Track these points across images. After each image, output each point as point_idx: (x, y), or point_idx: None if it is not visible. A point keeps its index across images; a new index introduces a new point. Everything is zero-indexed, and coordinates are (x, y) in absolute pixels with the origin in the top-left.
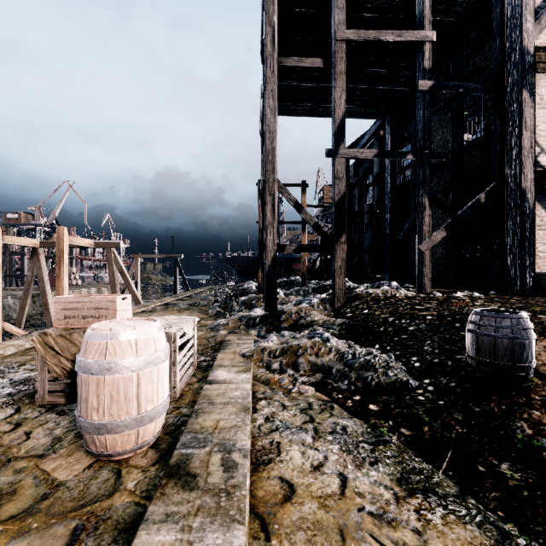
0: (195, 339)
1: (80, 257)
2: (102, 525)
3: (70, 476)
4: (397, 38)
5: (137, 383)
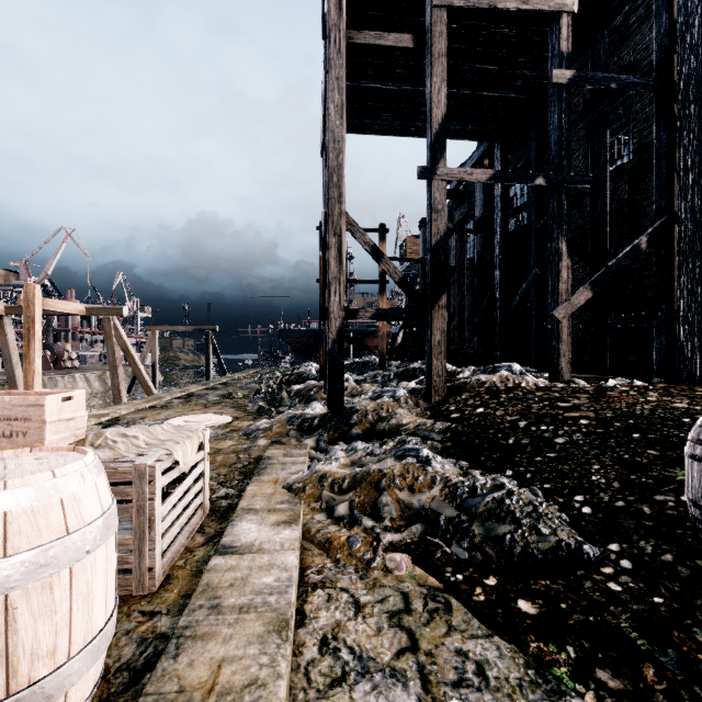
0: (207, 463)
1: (80, 329)
2: None
3: None
4: (523, 6)
5: (5, 621)
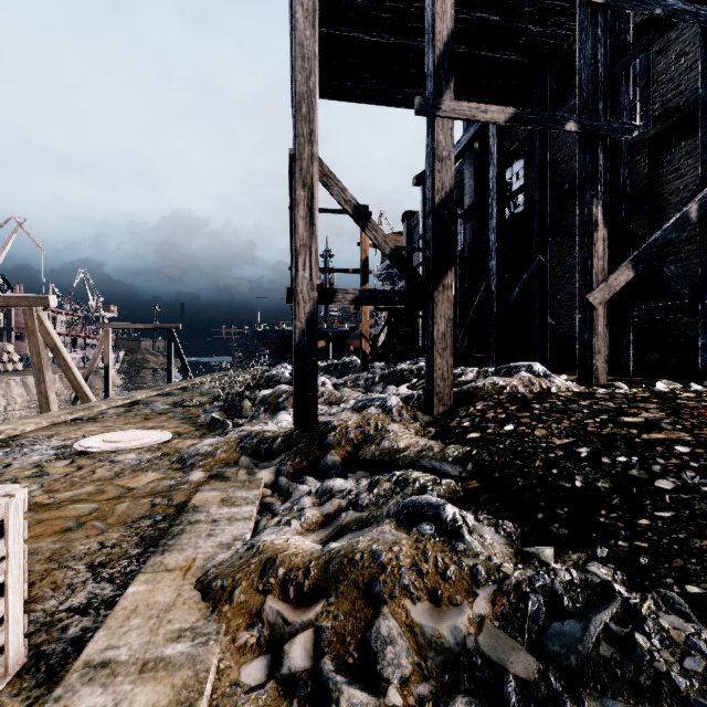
0: (18, 563)
1: None
2: None
3: None
4: None
5: None
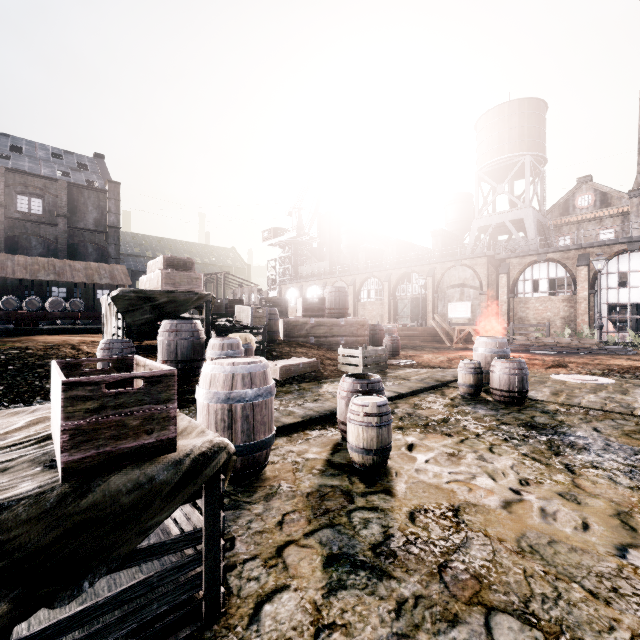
0: None
1: None
2: (292, 439)
3: (286, 463)
4: None
5: None
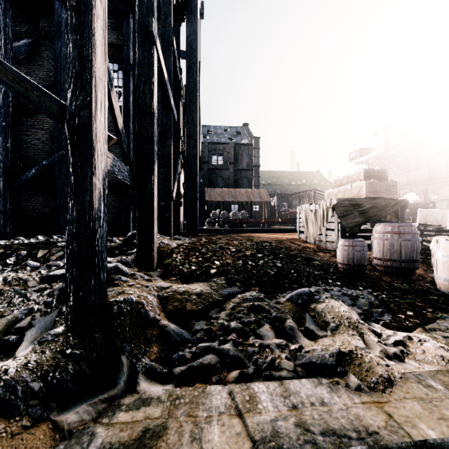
0: None
1: None
2: None
3: None
4: None
5: None
